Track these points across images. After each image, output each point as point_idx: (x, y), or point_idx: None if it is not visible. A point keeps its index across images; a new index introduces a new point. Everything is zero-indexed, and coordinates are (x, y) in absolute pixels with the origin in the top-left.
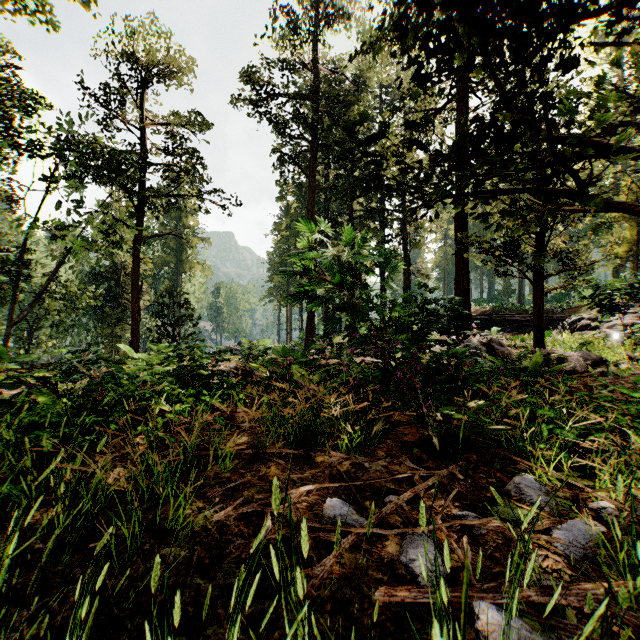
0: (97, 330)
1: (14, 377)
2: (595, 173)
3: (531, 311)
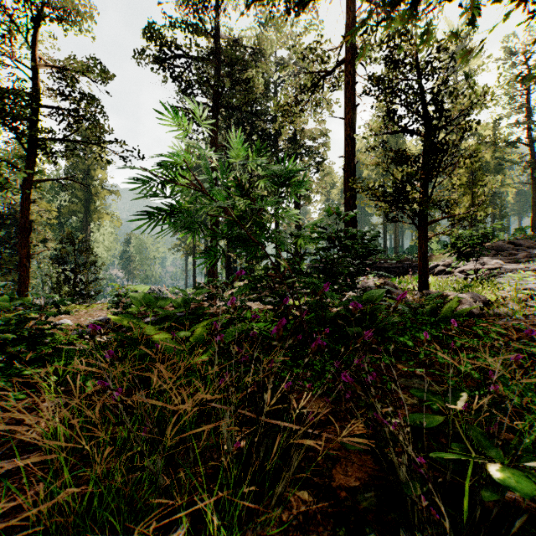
0: None
1: None
2: (472, 127)
3: (396, 260)
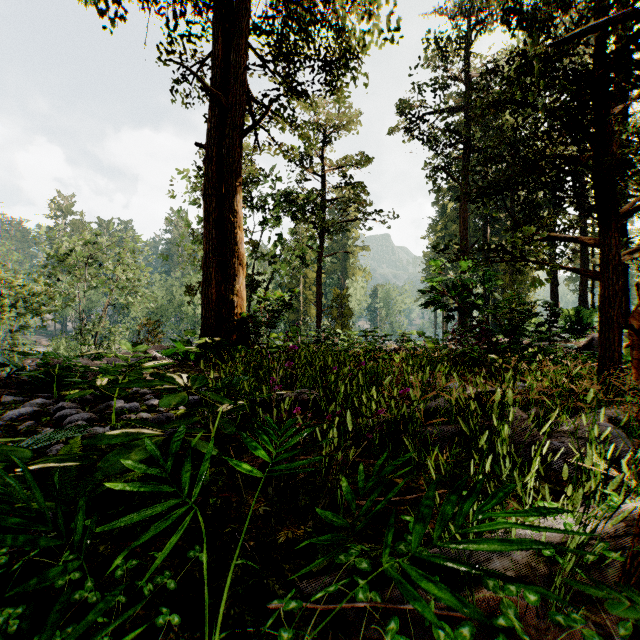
0: (287, 327)
1: (302, 341)
2: None
3: None
